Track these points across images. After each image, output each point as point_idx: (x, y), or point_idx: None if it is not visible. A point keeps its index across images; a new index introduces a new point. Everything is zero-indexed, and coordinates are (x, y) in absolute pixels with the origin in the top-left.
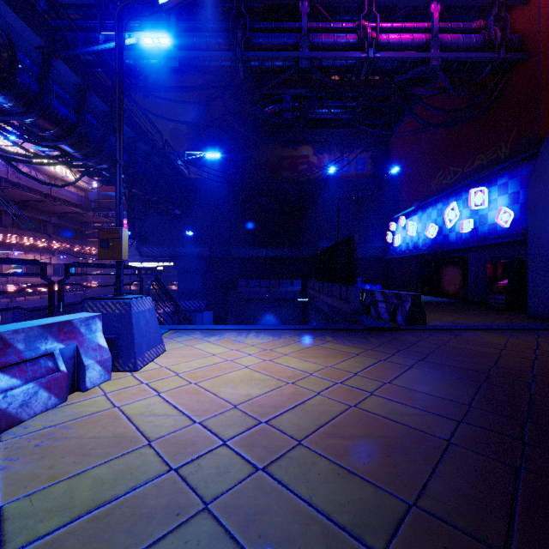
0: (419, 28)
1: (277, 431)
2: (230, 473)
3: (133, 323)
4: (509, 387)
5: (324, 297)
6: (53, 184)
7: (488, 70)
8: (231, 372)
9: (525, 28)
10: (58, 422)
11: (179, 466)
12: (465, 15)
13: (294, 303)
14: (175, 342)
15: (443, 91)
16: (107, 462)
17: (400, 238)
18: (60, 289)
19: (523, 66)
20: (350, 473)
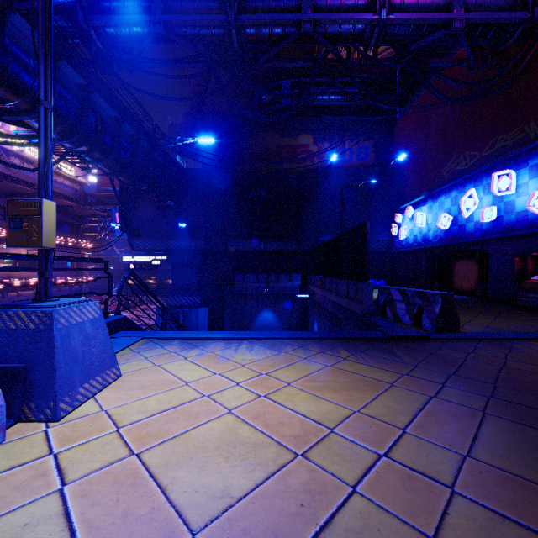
0: None
1: None
2: None
3: (55, 345)
4: None
5: (327, 294)
6: (22, 167)
7: (517, 35)
8: (203, 425)
9: None
10: None
11: None
12: None
13: (293, 299)
14: (141, 359)
15: (463, 61)
16: None
17: (406, 230)
18: None
19: None
20: None
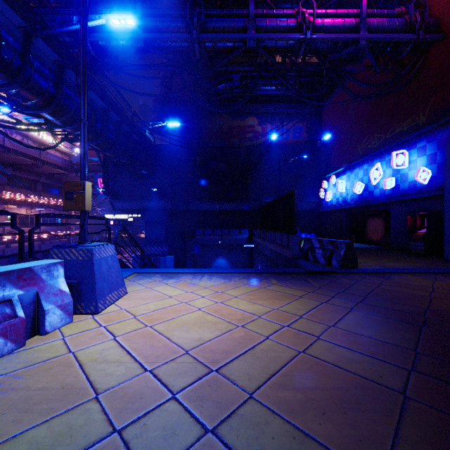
0: (350, 14)
1: (228, 381)
2: (177, 436)
3: (95, 269)
4: (449, 331)
5: (268, 243)
6: (36, 147)
7: (409, 49)
8: (185, 315)
9: (441, 13)
10: (10, 370)
11: (124, 426)
12: (388, 3)
13: (242, 248)
14: (137, 285)
15: (369, 68)
16: (48, 421)
17: (331, 194)
18: (30, 237)
19: (439, 45)
20: (306, 437)
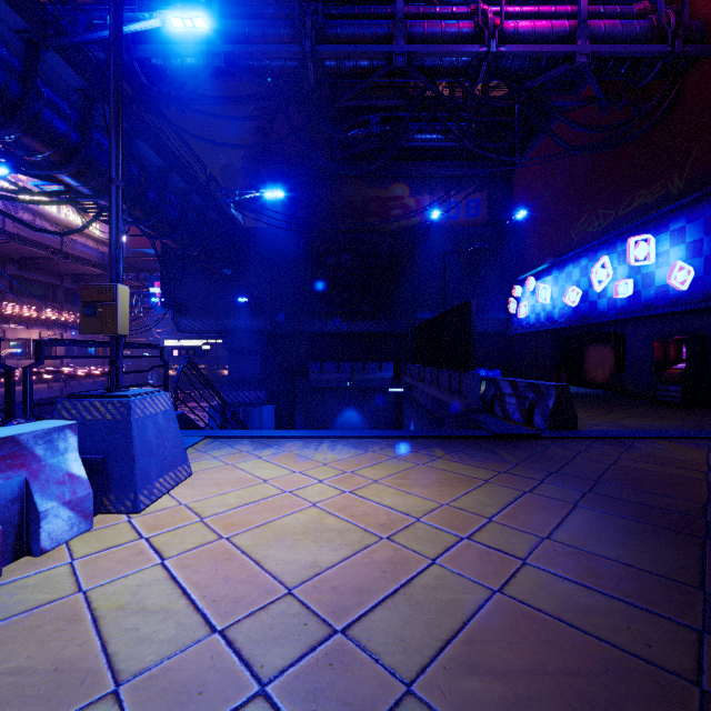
0: (560, 14)
1: (364, 654)
2: None
3: (133, 436)
4: None
5: (426, 387)
6: (50, 231)
7: (656, 71)
8: (288, 515)
9: (709, 11)
10: None
11: None
12: None
13: (384, 394)
14: (209, 459)
15: (591, 101)
16: None
17: (527, 306)
18: (26, 380)
19: (707, 64)
20: None
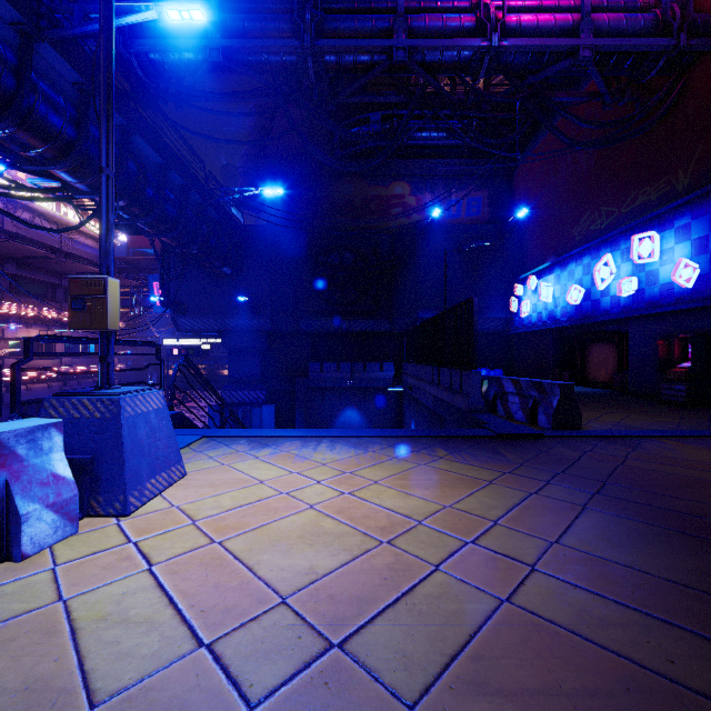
0: (563, 8)
1: (363, 672)
2: None
3: (123, 435)
4: None
5: (427, 386)
6: (46, 228)
7: (661, 66)
8: (284, 518)
9: None
10: None
11: None
12: None
13: (385, 394)
14: (205, 459)
15: (595, 97)
16: None
17: (529, 305)
18: (14, 377)
19: None
20: None
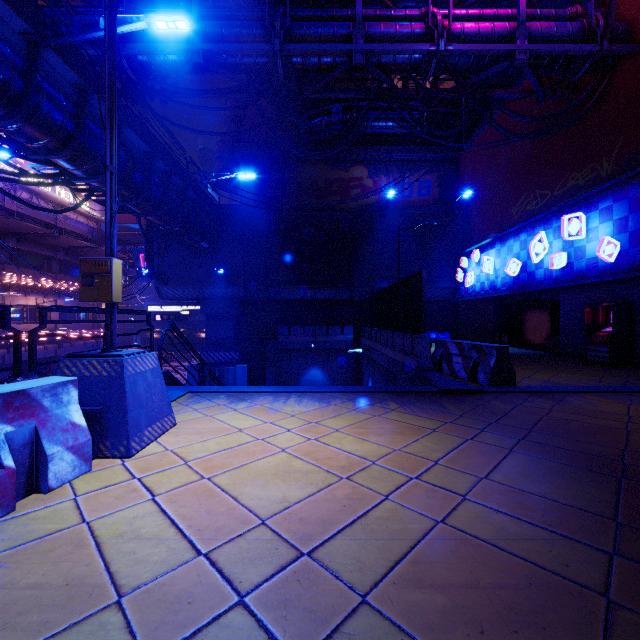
0: (501, 16)
1: (327, 572)
2: None
3: (126, 390)
4: None
5: (382, 348)
6: (47, 209)
7: (587, 67)
8: (261, 459)
9: (634, 14)
10: None
11: None
12: None
13: (345, 354)
14: (191, 411)
15: (529, 94)
16: None
17: (473, 276)
18: (31, 342)
19: (631, 61)
20: None
